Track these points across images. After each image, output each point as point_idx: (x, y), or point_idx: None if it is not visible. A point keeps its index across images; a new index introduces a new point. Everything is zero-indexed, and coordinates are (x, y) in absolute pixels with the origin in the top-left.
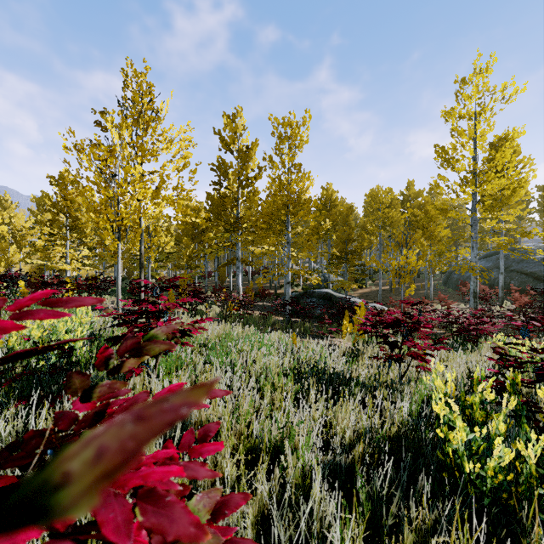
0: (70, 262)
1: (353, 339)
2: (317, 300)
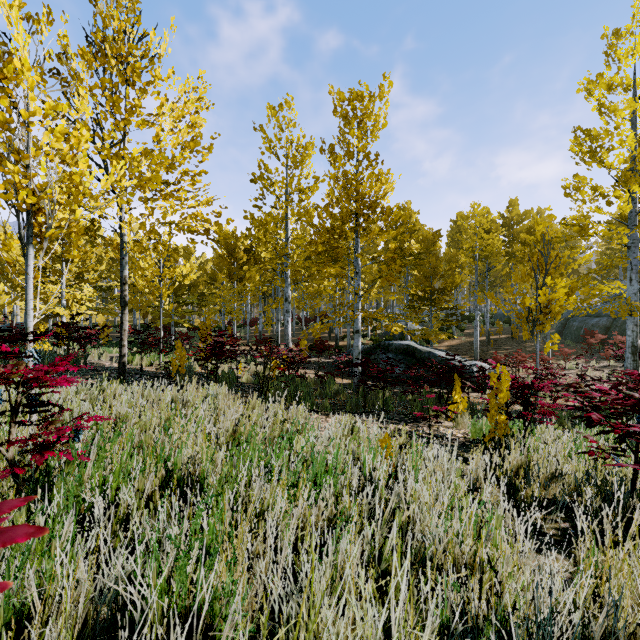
0: (71, 304)
1: (472, 426)
2: (395, 356)
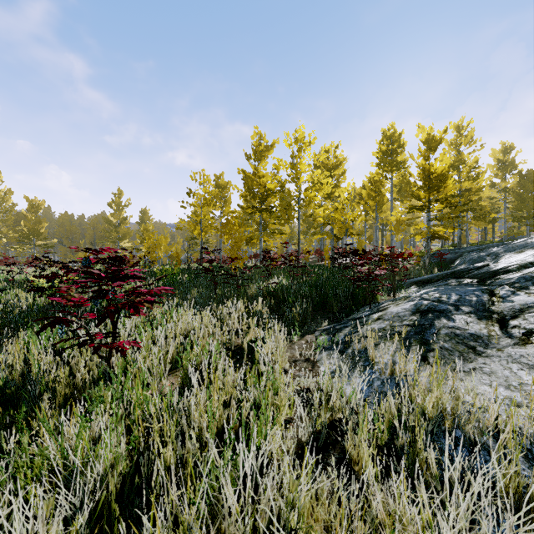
0: None
1: None
2: None
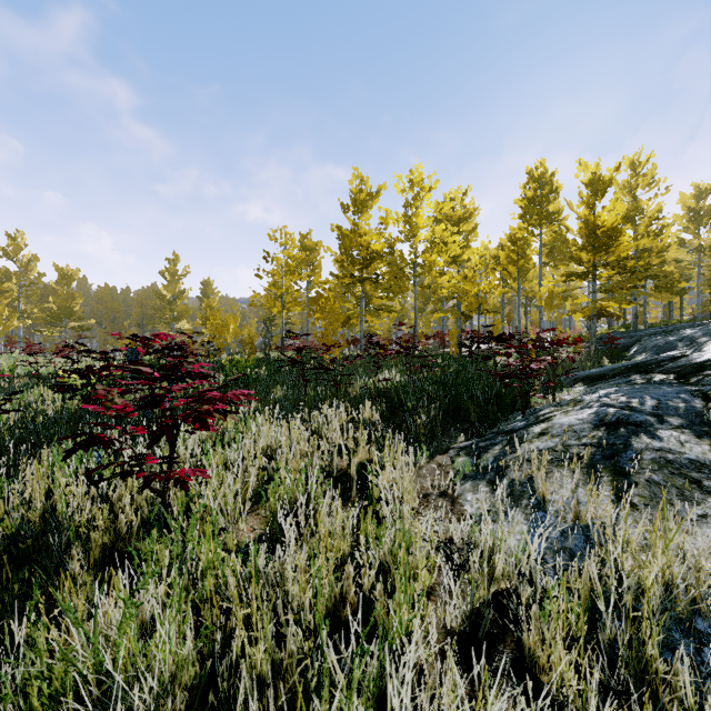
0: None
1: None
2: None
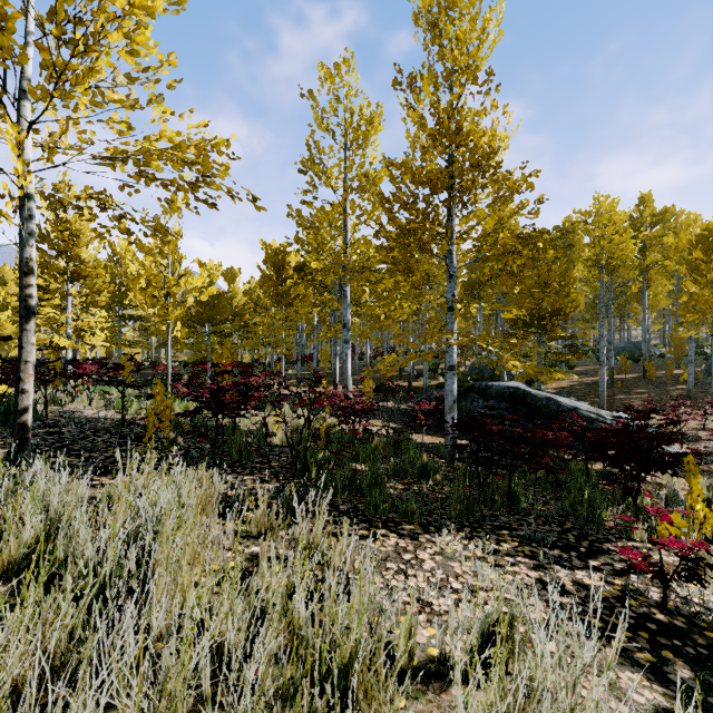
0: (84, 335)
1: None
2: (496, 403)
